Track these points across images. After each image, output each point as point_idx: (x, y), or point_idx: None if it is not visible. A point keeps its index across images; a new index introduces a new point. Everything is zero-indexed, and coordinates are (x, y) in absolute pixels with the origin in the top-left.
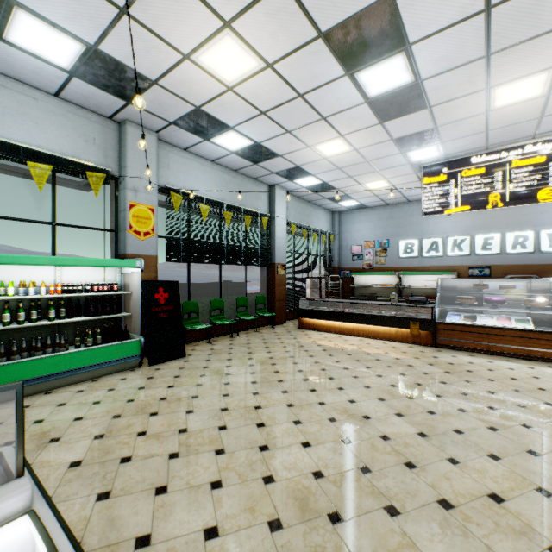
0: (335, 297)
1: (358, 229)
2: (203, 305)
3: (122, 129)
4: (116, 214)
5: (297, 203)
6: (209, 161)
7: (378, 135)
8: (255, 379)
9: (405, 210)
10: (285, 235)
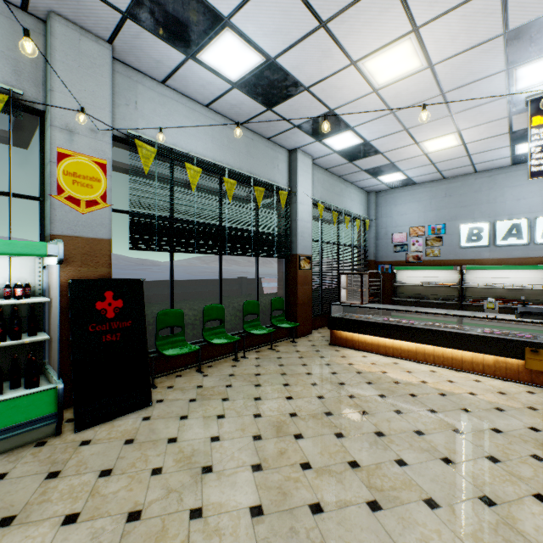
0: (374, 298)
1: (401, 213)
2: (195, 313)
3: (47, 30)
4: (40, 171)
5: (325, 177)
6: (202, 106)
7: (481, 24)
8: (260, 494)
9: (470, 183)
10: (311, 217)
